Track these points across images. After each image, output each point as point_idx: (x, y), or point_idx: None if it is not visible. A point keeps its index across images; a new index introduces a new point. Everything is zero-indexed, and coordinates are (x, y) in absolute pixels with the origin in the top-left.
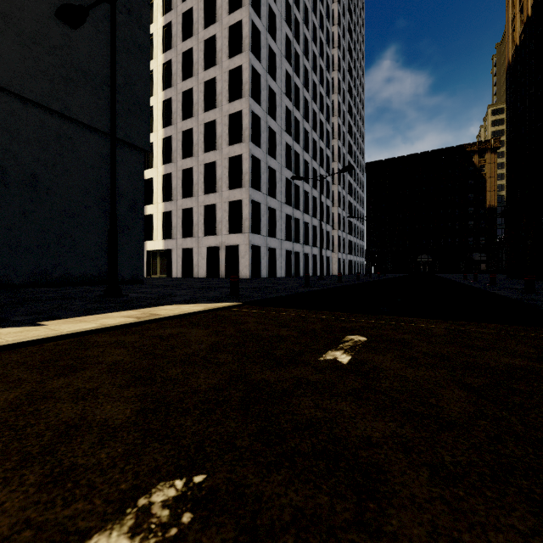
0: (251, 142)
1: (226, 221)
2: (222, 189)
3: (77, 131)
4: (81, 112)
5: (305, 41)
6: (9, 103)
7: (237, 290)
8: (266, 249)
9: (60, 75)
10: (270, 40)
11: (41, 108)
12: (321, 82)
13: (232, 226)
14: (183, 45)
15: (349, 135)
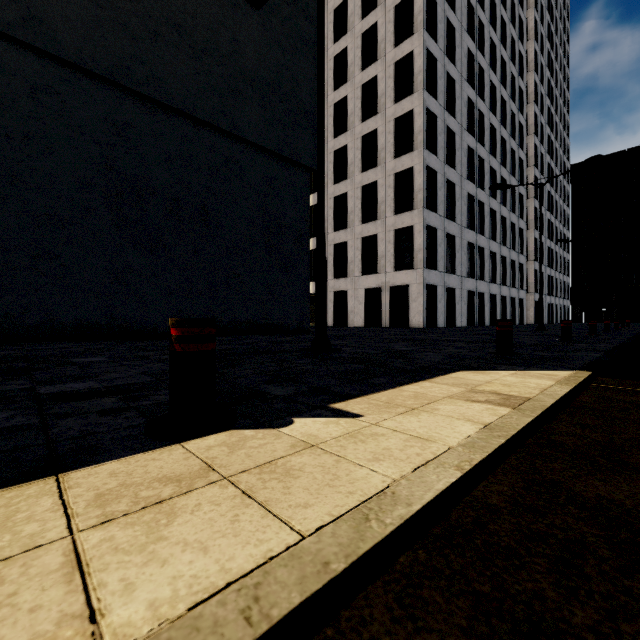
0: (425, 149)
1: (391, 255)
2: (386, 215)
3: (244, 152)
4: (249, 129)
5: (490, 5)
6: (183, 126)
7: (511, 346)
8: (444, 290)
9: (229, 87)
10: (448, 11)
11: (211, 129)
12: (512, 59)
13: (398, 260)
14: (335, 47)
15: (549, 127)
